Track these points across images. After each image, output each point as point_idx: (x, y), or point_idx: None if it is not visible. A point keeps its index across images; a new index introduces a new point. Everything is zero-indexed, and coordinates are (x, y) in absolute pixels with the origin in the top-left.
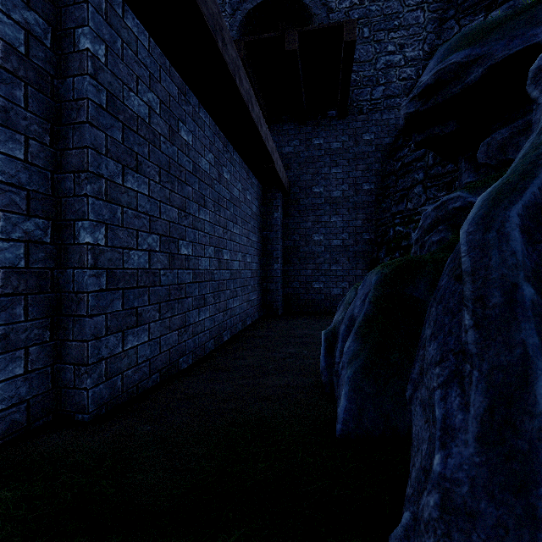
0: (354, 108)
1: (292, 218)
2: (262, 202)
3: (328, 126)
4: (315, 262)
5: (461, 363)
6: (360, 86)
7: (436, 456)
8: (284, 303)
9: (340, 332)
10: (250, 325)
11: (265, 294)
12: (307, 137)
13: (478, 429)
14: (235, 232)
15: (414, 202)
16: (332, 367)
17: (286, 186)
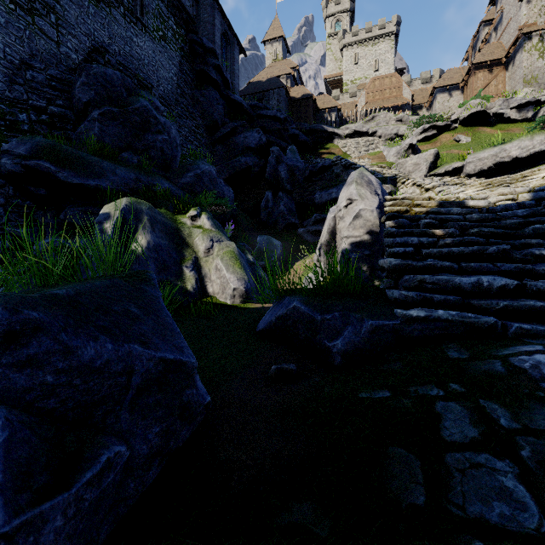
0: None
1: None
2: None
3: None
4: None
5: None
6: None
7: None
8: None
9: None
10: None
11: None
12: None
13: None
14: None
15: None
16: None
17: None
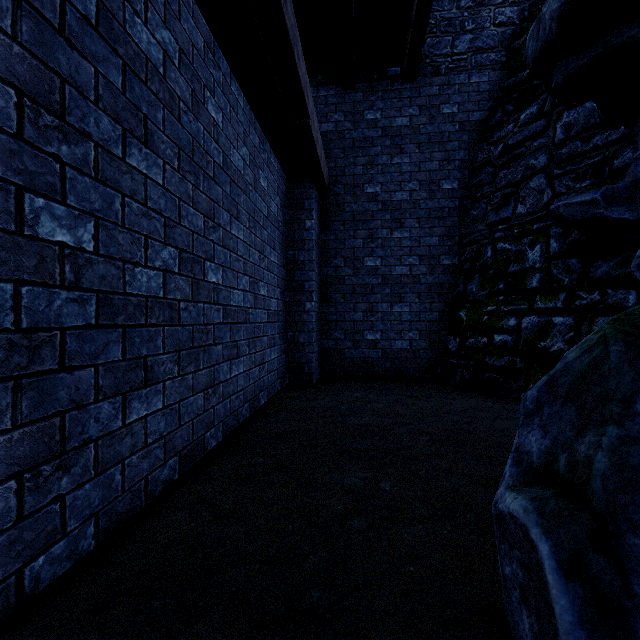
0: (427, 66)
1: (333, 233)
2: (287, 204)
3: (387, 92)
4: (368, 301)
5: None
6: (436, 34)
7: None
8: (321, 363)
9: None
10: (265, 405)
11: (291, 350)
12: (356, 109)
13: None
14: (236, 235)
15: (530, 203)
16: None
17: (325, 178)
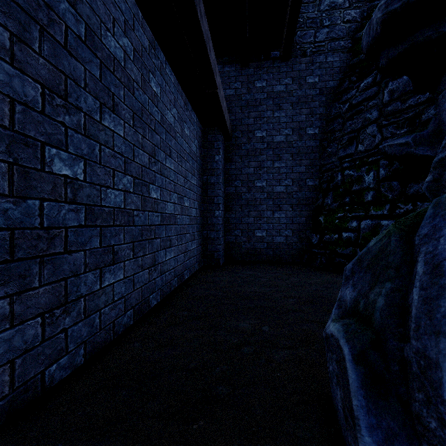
0: (297, 50)
1: (233, 164)
2: (203, 144)
3: (270, 68)
4: (257, 210)
5: None
6: (303, 28)
7: None
8: (226, 252)
9: (431, 360)
10: (188, 279)
11: (205, 243)
12: (249, 79)
13: None
14: (169, 166)
15: (366, 143)
16: None
17: (228, 127)
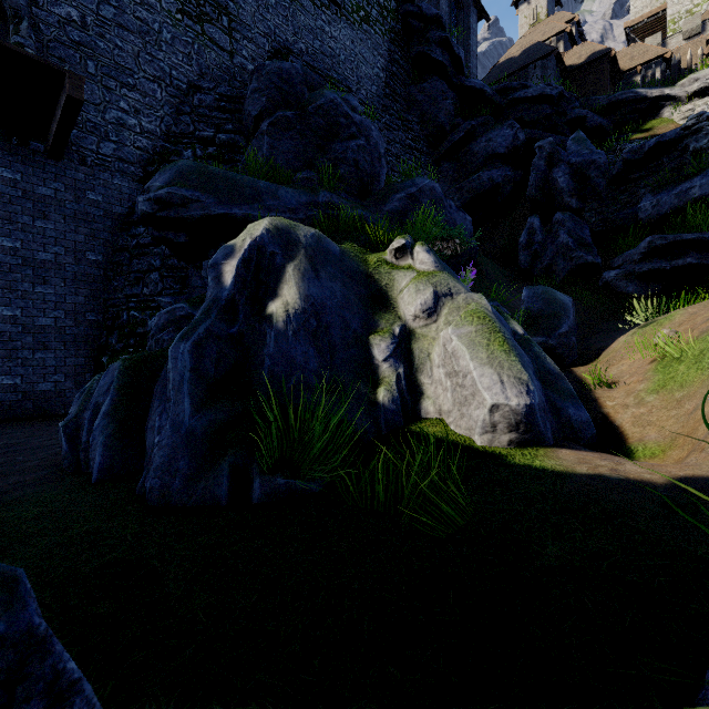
0: (74, 153)
1: None
2: None
3: (30, 160)
4: (5, 348)
5: (167, 404)
6: (83, 129)
7: (157, 438)
8: None
9: (85, 417)
10: None
11: None
12: None
13: (170, 422)
14: None
15: (151, 289)
16: (76, 450)
17: None
